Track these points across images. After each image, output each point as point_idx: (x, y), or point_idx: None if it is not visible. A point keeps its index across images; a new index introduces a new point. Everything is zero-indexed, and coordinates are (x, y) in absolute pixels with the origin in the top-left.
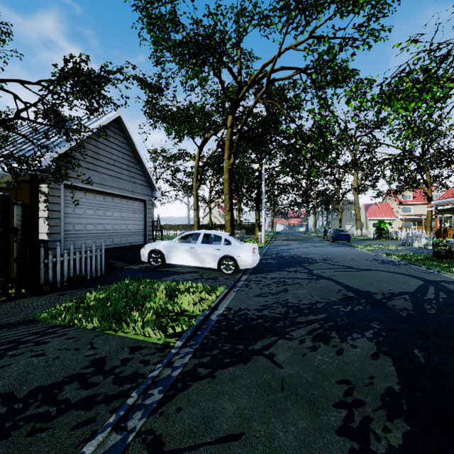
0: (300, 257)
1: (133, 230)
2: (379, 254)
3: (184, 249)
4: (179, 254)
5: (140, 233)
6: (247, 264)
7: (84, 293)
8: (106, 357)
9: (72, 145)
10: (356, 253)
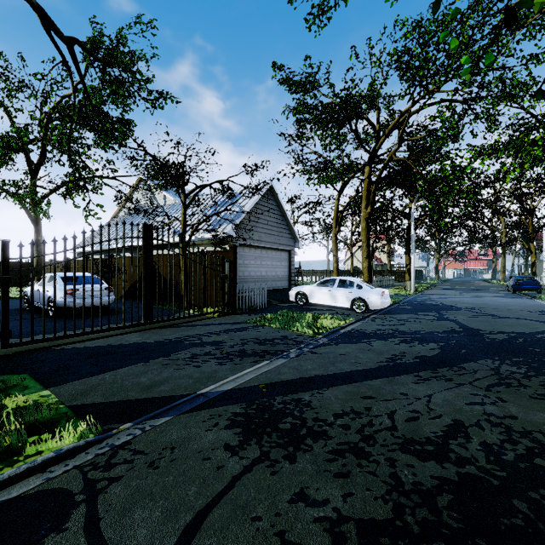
0: (444, 305)
1: (280, 276)
2: None
3: (323, 291)
4: (319, 295)
5: (285, 279)
6: (376, 306)
7: (261, 315)
8: (287, 336)
9: (244, 215)
10: (526, 305)
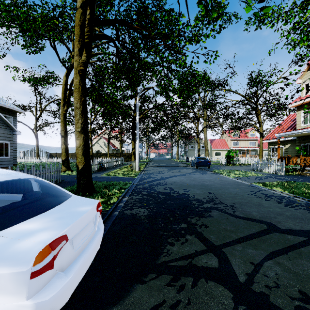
0: (179, 196)
1: None
2: (252, 183)
3: None
4: None
5: None
6: None
7: None
8: None
9: None
10: (231, 183)
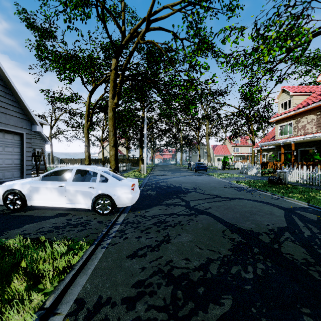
0: (175, 187)
1: (3, 165)
2: (231, 181)
3: (51, 188)
4: (45, 194)
5: (15, 168)
6: (126, 203)
7: None
8: None
9: None
10: (215, 181)
